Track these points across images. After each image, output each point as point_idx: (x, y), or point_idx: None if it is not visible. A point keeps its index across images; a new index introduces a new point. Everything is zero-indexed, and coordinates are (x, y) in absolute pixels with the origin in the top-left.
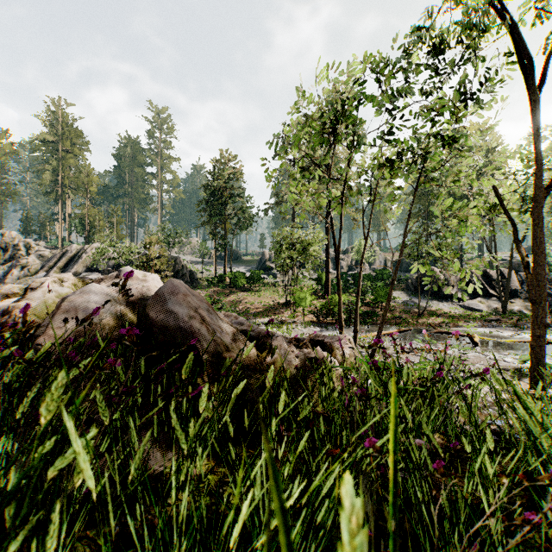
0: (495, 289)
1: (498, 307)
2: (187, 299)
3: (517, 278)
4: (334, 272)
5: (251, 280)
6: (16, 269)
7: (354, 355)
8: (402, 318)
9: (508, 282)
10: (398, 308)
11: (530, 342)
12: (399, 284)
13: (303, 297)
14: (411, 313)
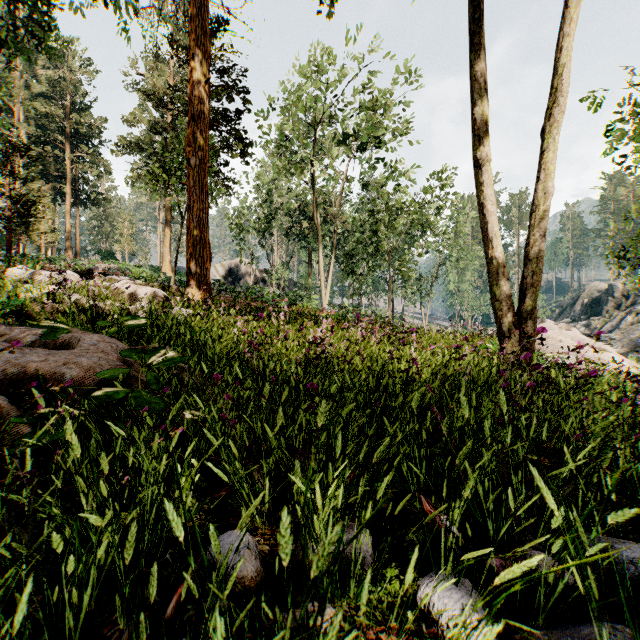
0: None
1: None
2: None
3: None
4: None
5: None
6: (629, 315)
7: None
8: None
9: None
10: None
11: None
12: None
13: None
14: None
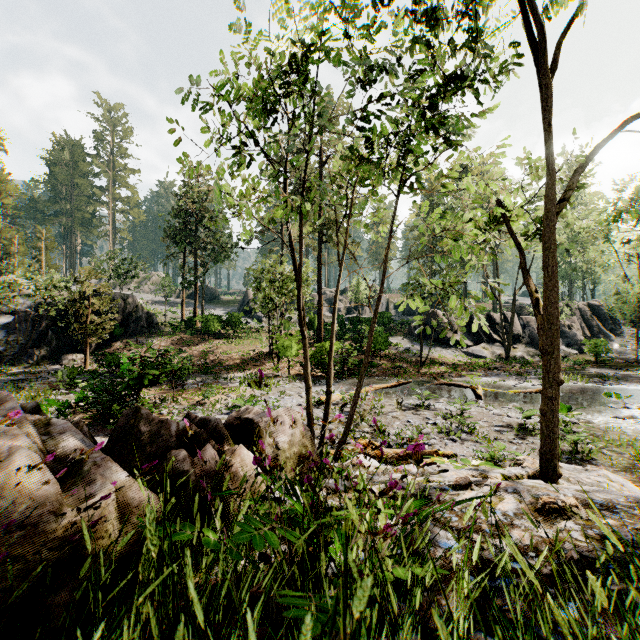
0: (499, 334)
1: (501, 353)
2: None
3: (519, 321)
4: (330, 316)
5: (228, 325)
6: None
7: (299, 442)
8: (402, 368)
9: (511, 326)
10: (399, 356)
11: (541, 406)
12: (402, 328)
13: (288, 346)
14: (413, 362)
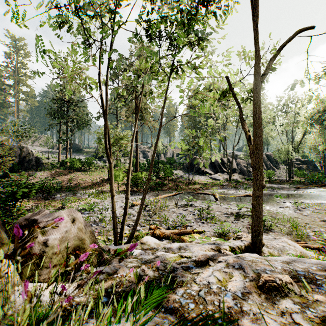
0: (226, 168)
1: (227, 178)
2: None
3: (235, 162)
4: (143, 159)
5: (86, 164)
6: None
7: (75, 237)
8: (179, 186)
9: (232, 164)
10: (178, 180)
11: (252, 202)
12: (180, 166)
13: (117, 175)
14: (185, 182)
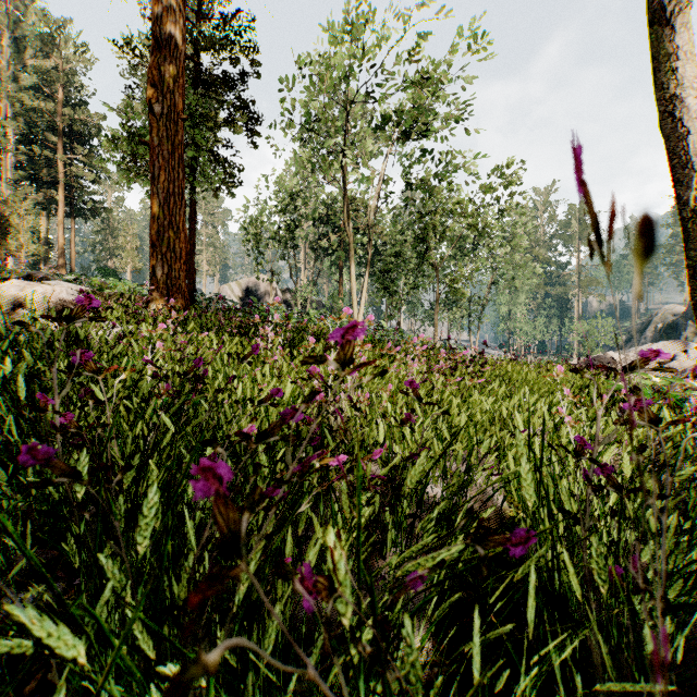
0: None
1: None
2: (600, 360)
3: None
4: None
5: None
6: None
7: None
8: None
9: None
10: None
11: None
12: None
13: None
14: None
